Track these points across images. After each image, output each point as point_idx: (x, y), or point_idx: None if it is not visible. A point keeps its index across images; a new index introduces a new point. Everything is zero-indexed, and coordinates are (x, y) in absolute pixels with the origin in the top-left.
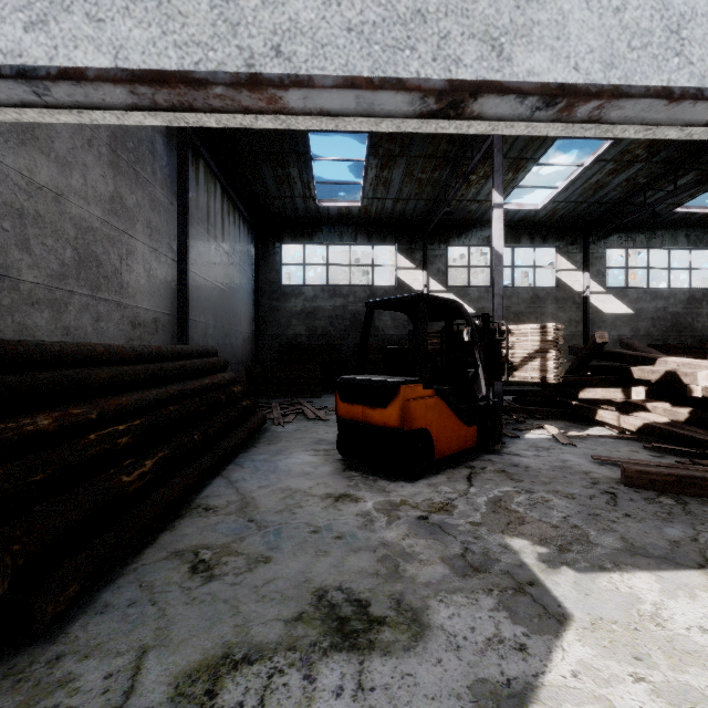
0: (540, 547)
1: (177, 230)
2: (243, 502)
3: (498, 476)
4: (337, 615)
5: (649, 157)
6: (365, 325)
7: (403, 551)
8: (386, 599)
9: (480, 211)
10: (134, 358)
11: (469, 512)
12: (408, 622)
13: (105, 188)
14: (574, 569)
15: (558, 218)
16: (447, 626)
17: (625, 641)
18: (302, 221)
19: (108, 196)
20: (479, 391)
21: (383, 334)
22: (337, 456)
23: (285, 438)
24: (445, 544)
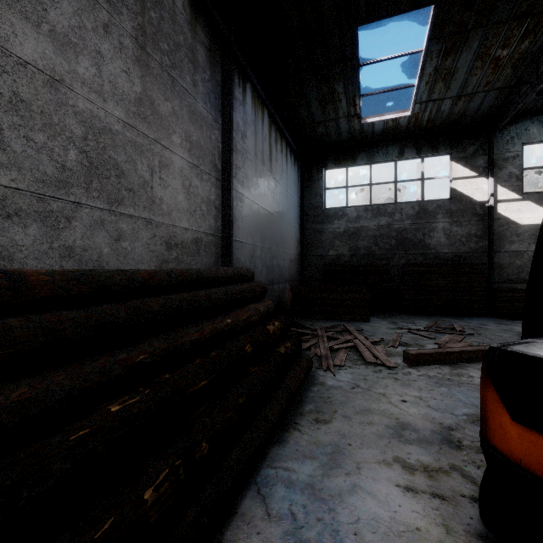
0: None
1: (222, 149)
2: None
3: None
4: None
5: None
6: None
7: None
8: None
9: None
10: (80, 295)
11: None
12: None
13: (129, 87)
14: None
15: None
16: None
17: None
18: (345, 145)
19: (134, 97)
20: None
21: (435, 252)
22: (467, 511)
23: (341, 407)
24: None
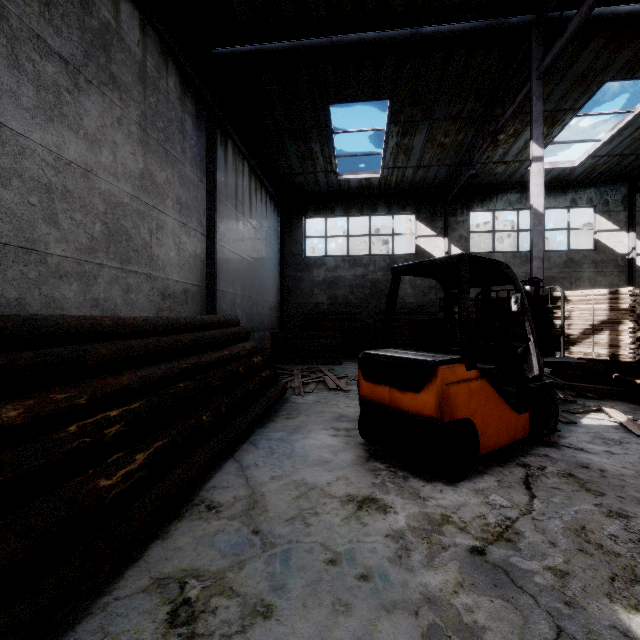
0: None
1: (206, 206)
2: (251, 500)
3: (566, 483)
4: None
5: None
6: (391, 293)
7: (459, 620)
8: None
9: (507, 173)
10: (147, 331)
11: (543, 548)
12: None
13: (135, 165)
14: None
15: (597, 175)
16: None
17: None
18: (324, 196)
19: (138, 173)
20: (529, 369)
21: (403, 302)
22: (359, 438)
23: (305, 412)
24: (522, 614)
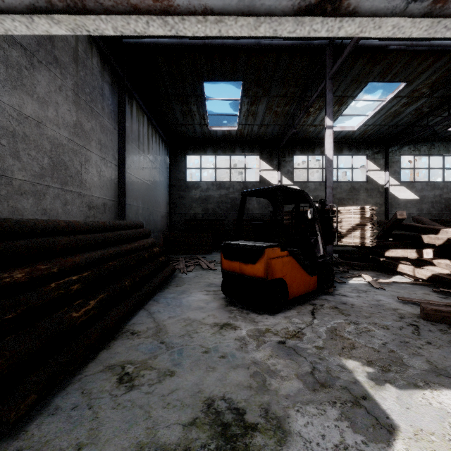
0: (368, 367)
1: (118, 146)
2: (158, 328)
3: (332, 311)
4: (221, 421)
5: (431, 94)
6: (241, 207)
7: (268, 369)
8: (257, 408)
9: (316, 132)
10: (86, 230)
11: (314, 339)
12: (274, 428)
13: (70, 118)
14: (395, 386)
15: (367, 136)
16: (303, 433)
17: (443, 450)
18: (199, 140)
19: (73, 123)
20: (318, 251)
21: (252, 213)
22: (222, 295)
23: (188, 282)
24: (298, 364)
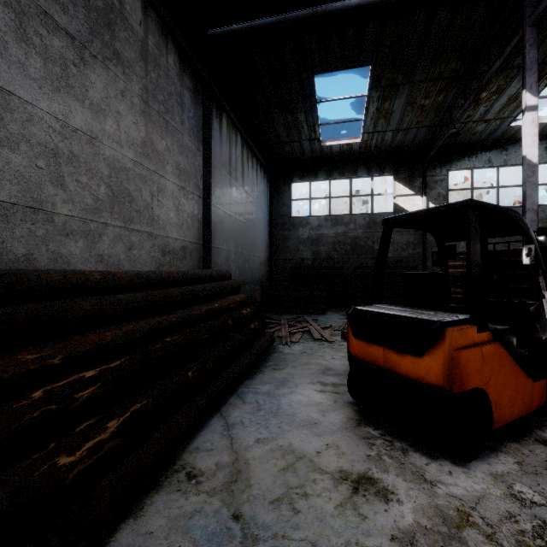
0: None
1: (203, 172)
2: (234, 470)
3: None
4: None
5: None
6: (382, 246)
7: None
8: None
9: (487, 132)
10: (138, 285)
11: None
12: None
13: (137, 134)
14: None
15: None
16: None
17: None
18: (308, 162)
19: (140, 141)
20: (543, 329)
21: None
22: (348, 396)
23: (291, 363)
24: None
